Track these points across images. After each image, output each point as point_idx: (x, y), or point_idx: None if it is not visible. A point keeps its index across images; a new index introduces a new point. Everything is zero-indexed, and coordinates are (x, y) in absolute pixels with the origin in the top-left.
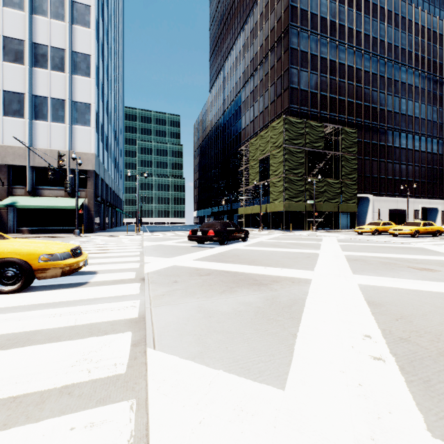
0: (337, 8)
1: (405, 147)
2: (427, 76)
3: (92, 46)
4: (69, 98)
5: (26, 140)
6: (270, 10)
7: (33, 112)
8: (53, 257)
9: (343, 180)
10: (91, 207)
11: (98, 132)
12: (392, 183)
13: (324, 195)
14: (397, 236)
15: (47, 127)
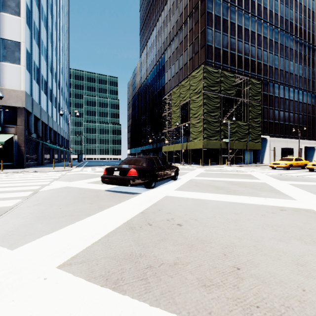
0: None
1: (292, 99)
2: (307, 45)
3: None
4: None
5: None
6: None
7: None
8: None
9: (250, 123)
10: (20, 143)
11: (31, 73)
12: (283, 127)
13: (235, 135)
14: (314, 171)
15: None
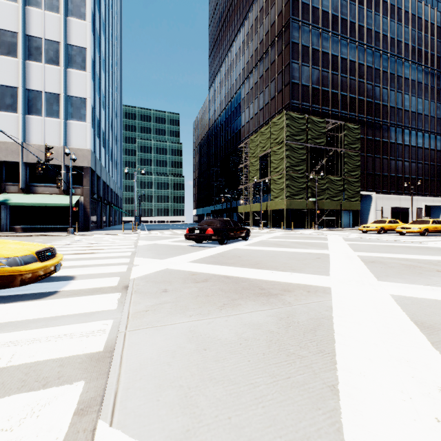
0: (339, 2)
1: (408, 144)
2: (430, 72)
3: (88, 39)
4: (64, 93)
5: (19, 135)
6: (270, 5)
7: (27, 106)
8: (9, 261)
9: (346, 177)
10: (86, 204)
11: (94, 128)
12: (395, 180)
13: (326, 192)
14: (404, 235)
15: (41, 122)
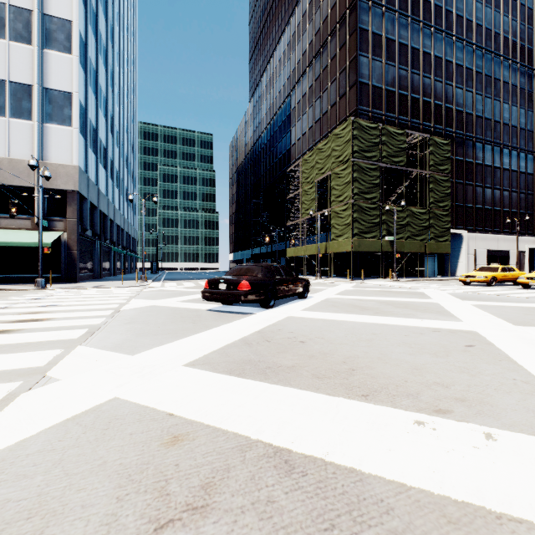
0: None
1: (508, 168)
2: (534, 75)
3: (74, 8)
4: (39, 83)
5: None
6: None
7: None
8: None
9: (432, 209)
10: (72, 244)
11: (86, 137)
12: (491, 215)
13: (406, 229)
14: (530, 288)
15: (4, 125)
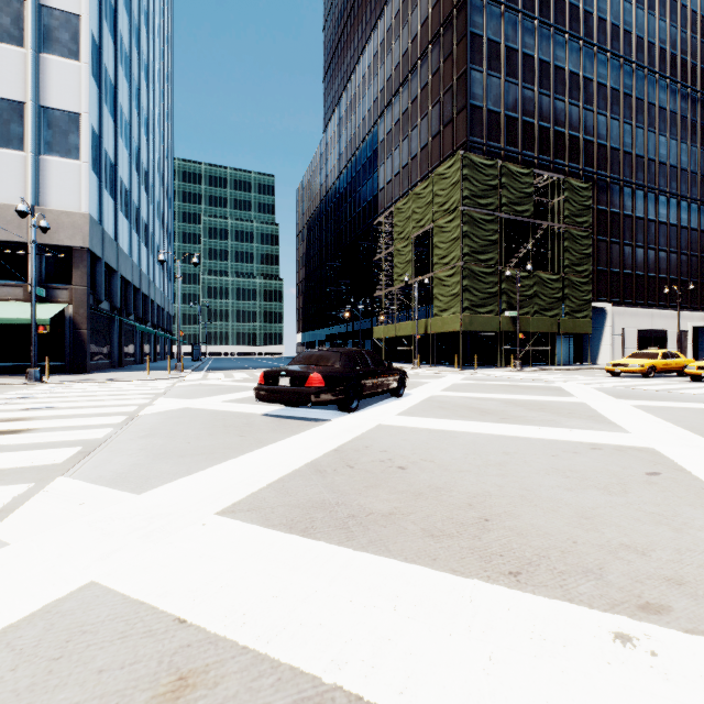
0: None
1: (665, 221)
2: (700, 99)
3: None
4: (33, 100)
5: None
6: None
7: None
8: None
9: (567, 275)
10: (80, 321)
11: (100, 175)
12: (643, 283)
13: (533, 302)
14: (702, 381)
15: None
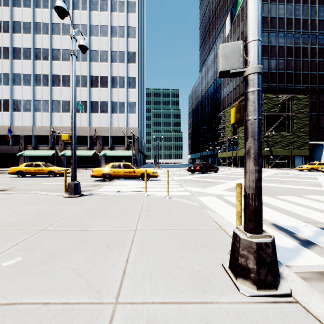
0: (293, 8)
1: None
2: None
3: (136, 72)
4: (126, 101)
5: (109, 123)
6: (240, 20)
7: (111, 109)
8: (154, 172)
9: (296, 133)
10: (136, 155)
11: (138, 115)
12: None
13: (279, 144)
14: None
15: (117, 116)
